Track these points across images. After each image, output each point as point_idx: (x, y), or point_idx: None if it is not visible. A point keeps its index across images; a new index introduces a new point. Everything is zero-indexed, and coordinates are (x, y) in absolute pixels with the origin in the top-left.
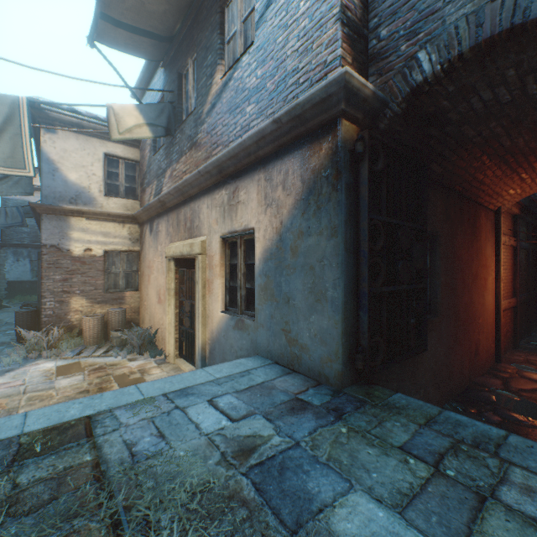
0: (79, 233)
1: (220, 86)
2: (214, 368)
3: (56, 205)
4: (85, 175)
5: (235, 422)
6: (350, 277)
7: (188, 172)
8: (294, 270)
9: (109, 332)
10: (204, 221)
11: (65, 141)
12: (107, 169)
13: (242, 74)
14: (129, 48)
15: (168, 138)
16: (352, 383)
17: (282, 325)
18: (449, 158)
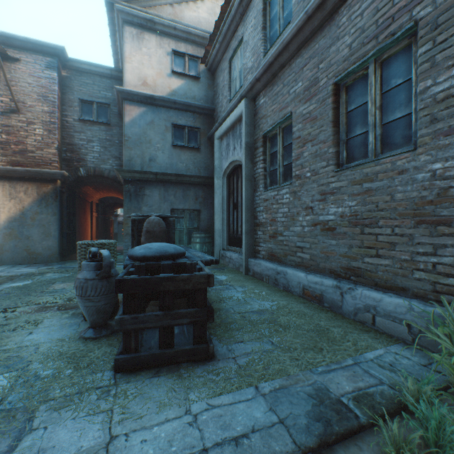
0: None
1: None
2: None
3: None
4: None
5: (38, 268)
6: (60, 228)
7: None
8: (33, 226)
9: None
10: None
11: None
12: None
13: None
14: None
15: None
16: (60, 261)
17: (25, 248)
18: (82, 188)
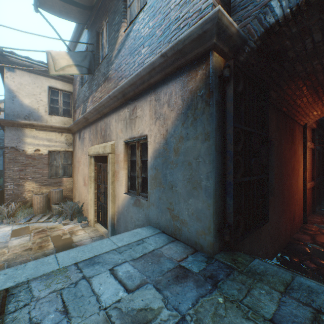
0: (31, 139)
1: (123, 37)
2: (117, 237)
3: (14, 120)
4: (35, 101)
5: (130, 293)
6: (219, 170)
7: (103, 97)
8: (176, 165)
9: (51, 205)
10: (113, 131)
11: (21, 77)
12: (51, 97)
13: (138, 26)
14: (63, 13)
15: (90, 76)
16: (220, 249)
17: (167, 205)
18: (282, 87)
